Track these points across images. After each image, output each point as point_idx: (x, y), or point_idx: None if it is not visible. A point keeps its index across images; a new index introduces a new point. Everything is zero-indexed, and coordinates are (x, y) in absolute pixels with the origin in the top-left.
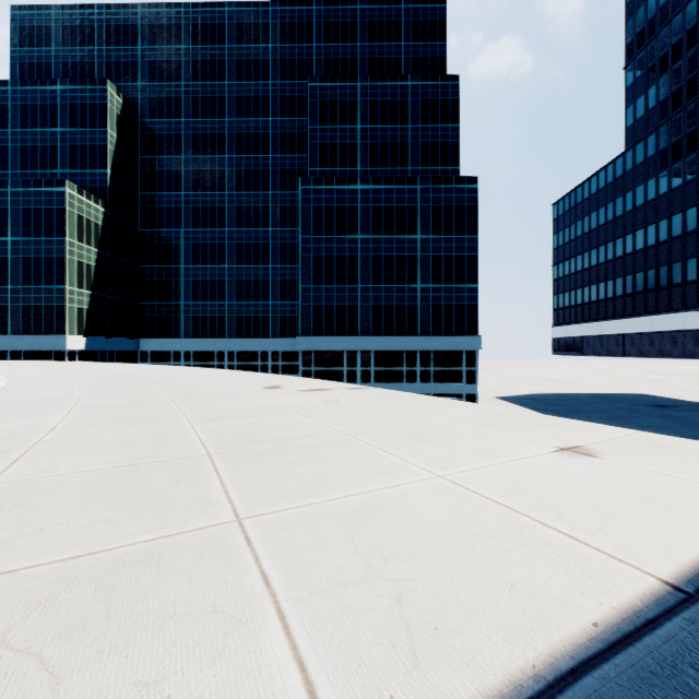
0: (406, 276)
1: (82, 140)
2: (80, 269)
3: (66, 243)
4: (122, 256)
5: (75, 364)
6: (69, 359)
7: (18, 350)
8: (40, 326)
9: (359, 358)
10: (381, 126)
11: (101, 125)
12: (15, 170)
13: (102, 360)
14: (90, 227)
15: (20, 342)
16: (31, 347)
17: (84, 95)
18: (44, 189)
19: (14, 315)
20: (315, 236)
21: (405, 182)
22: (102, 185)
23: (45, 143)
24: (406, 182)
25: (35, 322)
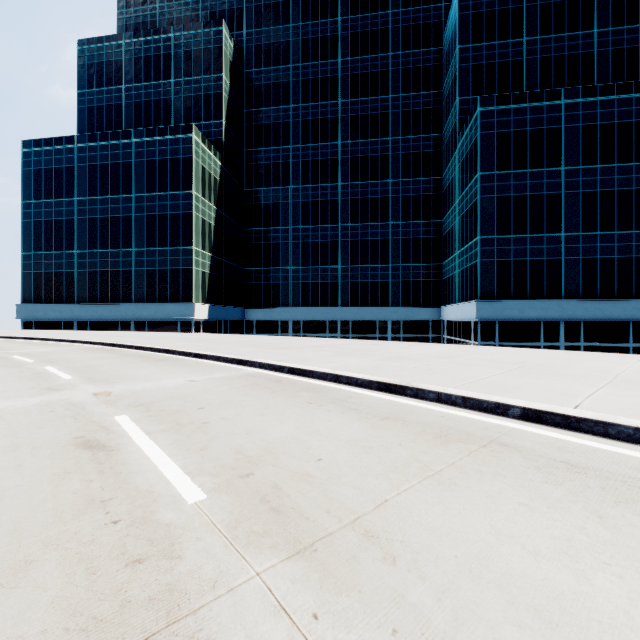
0: (634, 219)
1: (196, 89)
2: (203, 228)
3: (192, 196)
4: (233, 216)
5: (287, 340)
6: (195, 330)
7: (141, 319)
8: (165, 292)
9: (563, 331)
10: (555, 35)
11: (215, 70)
12: (129, 129)
13: (218, 331)
14: (210, 182)
15: (144, 311)
16: (156, 317)
17: (198, 40)
18: (169, 137)
19: (138, 280)
20: (499, 171)
21: (632, 90)
22: (216, 137)
23: (158, 97)
24: (634, 90)
25: (160, 288)
